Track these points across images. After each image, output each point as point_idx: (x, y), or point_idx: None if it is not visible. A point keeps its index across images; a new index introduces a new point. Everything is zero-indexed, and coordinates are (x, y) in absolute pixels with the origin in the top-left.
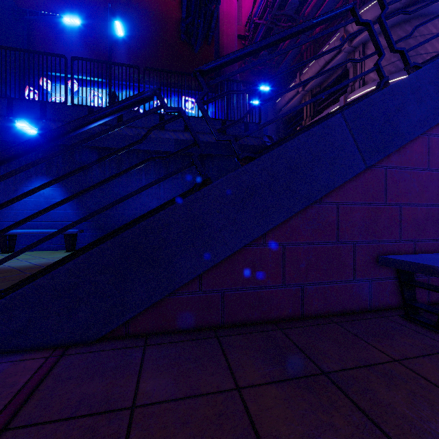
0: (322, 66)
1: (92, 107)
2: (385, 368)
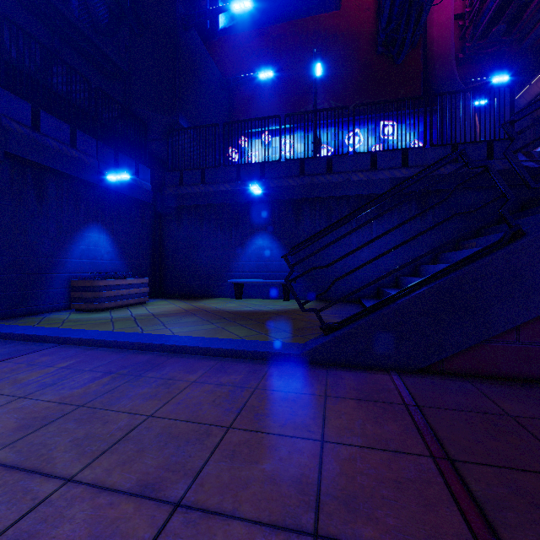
0: None
1: (302, 159)
2: None
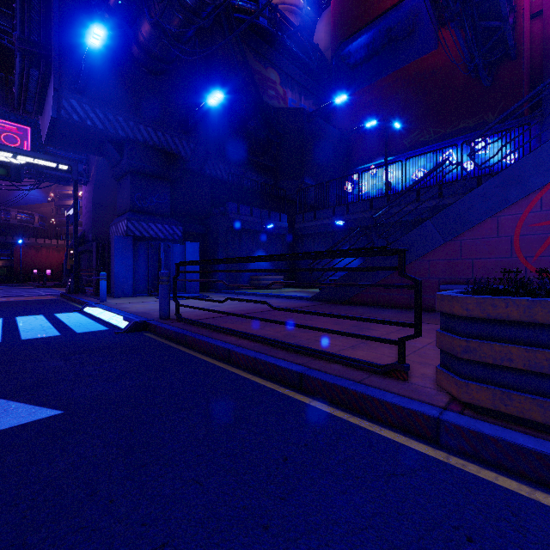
0: None
1: (372, 199)
2: (402, 312)
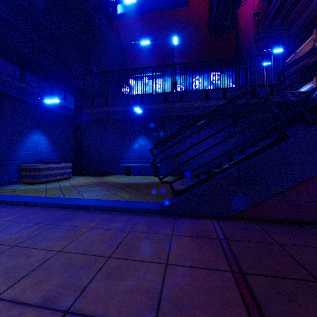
0: None
1: (166, 93)
2: None
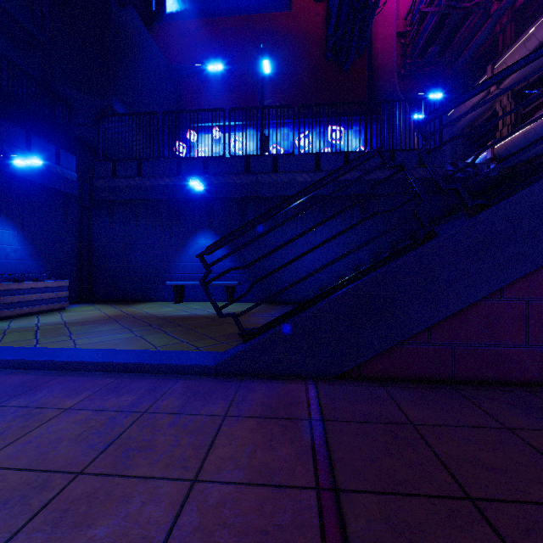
0: (532, 49)
1: (248, 156)
2: None
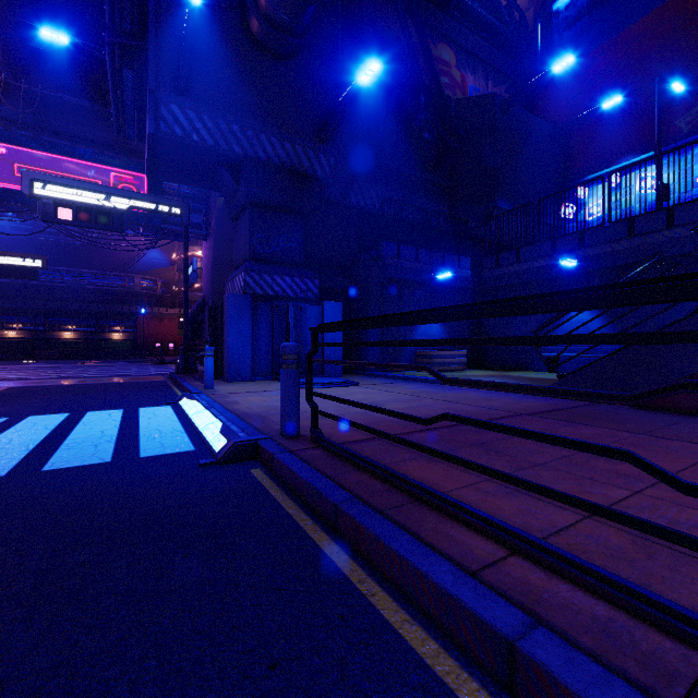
0: None
1: (632, 218)
2: None
